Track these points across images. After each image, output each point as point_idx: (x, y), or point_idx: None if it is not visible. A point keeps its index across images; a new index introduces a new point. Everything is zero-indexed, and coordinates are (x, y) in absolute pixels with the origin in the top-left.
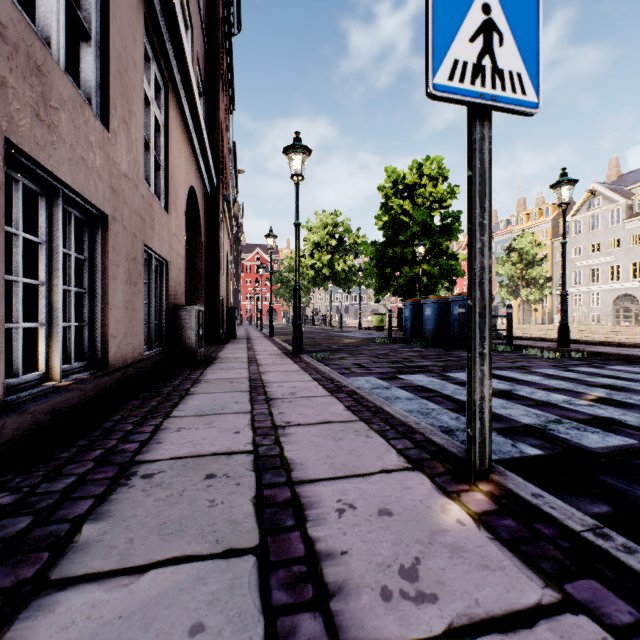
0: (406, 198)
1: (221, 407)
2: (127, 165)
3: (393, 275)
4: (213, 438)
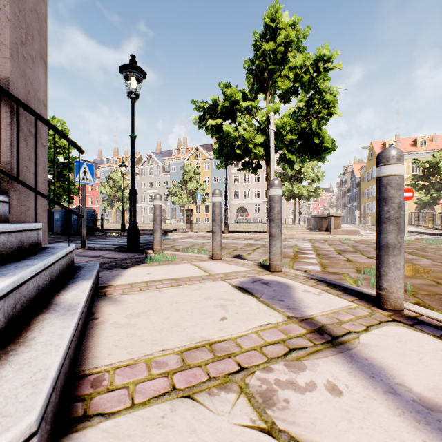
0: None
1: None
2: None
3: None
4: None
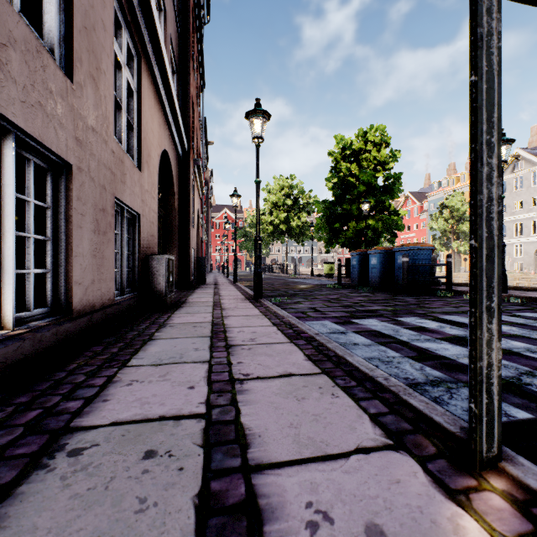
0: (353, 162)
1: (180, 355)
2: (95, 119)
3: (342, 229)
4: (164, 395)
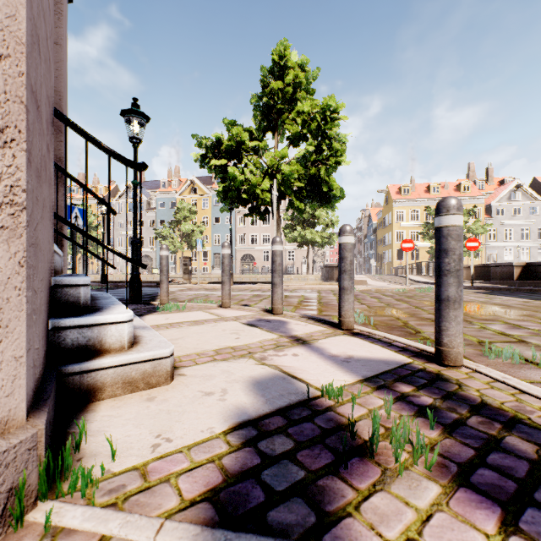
0: None
1: None
2: None
3: None
4: None
